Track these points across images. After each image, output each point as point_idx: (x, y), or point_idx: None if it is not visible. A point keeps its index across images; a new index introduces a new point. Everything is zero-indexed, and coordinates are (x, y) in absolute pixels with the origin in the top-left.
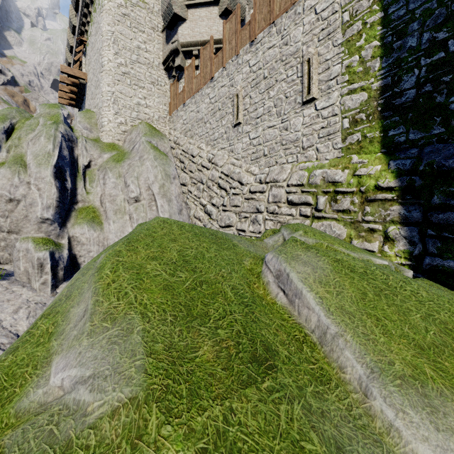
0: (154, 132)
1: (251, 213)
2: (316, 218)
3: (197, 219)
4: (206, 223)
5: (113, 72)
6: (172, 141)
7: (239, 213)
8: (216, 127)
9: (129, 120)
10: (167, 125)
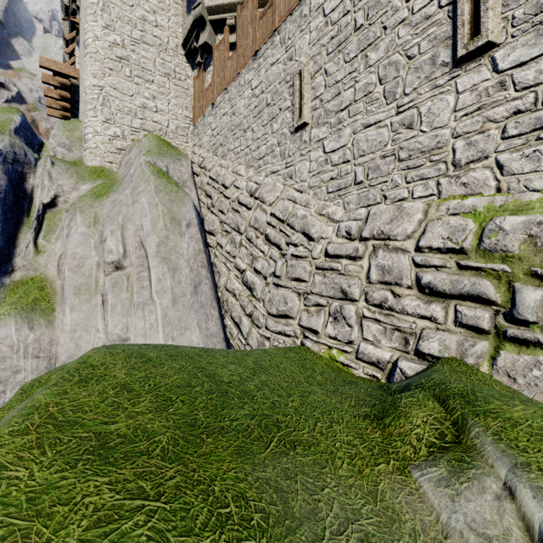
0: (165, 149)
1: (330, 299)
2: (511, 341)
3: (230, 293)
4: (245, 304)
5: (102, 55)
6: (195, 164)
7: (305, 295)
8: (262, 136)
9: (128, 131)
10: (190, 139)
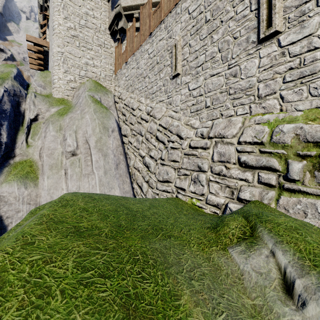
0: (99, 88)
1: (191, 171)
2: (287, 190)
3: (136, 170)
4: (145, 175)
5: (63, 34)
6: (116, 96)
7: (178, 169)
8: (154, 80)
9: (78, 77)
10: (113, 82)
